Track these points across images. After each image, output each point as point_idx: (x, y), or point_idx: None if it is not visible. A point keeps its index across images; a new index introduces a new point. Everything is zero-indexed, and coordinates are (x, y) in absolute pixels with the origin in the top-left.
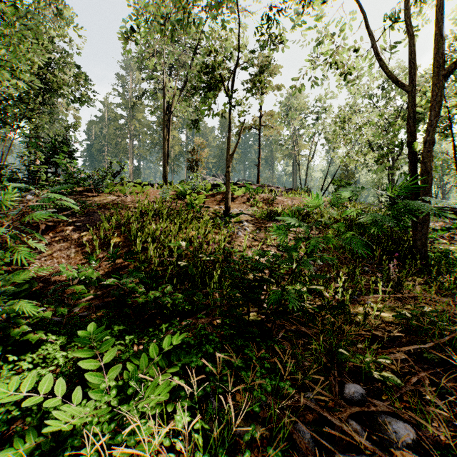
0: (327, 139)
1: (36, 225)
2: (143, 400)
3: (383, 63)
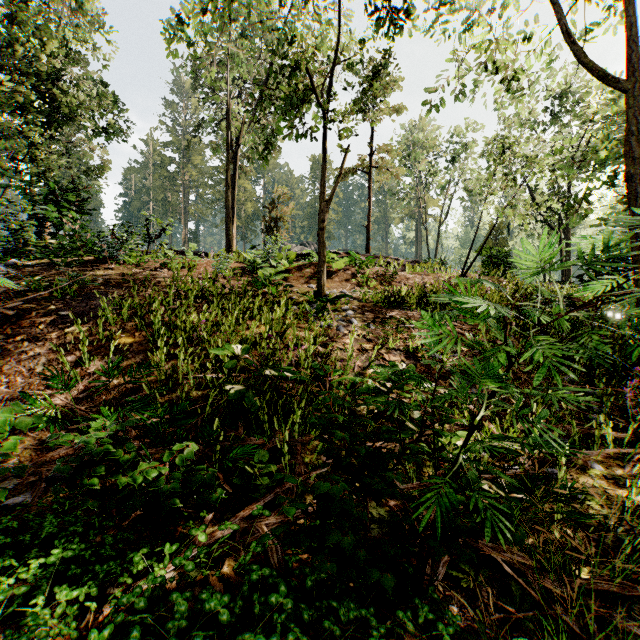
0: (467, 190)
1: None
2: None
3: (579, 46)
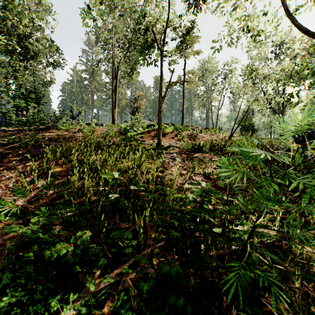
0: (232, 93)
1: None
2: None
3: (293, 16)
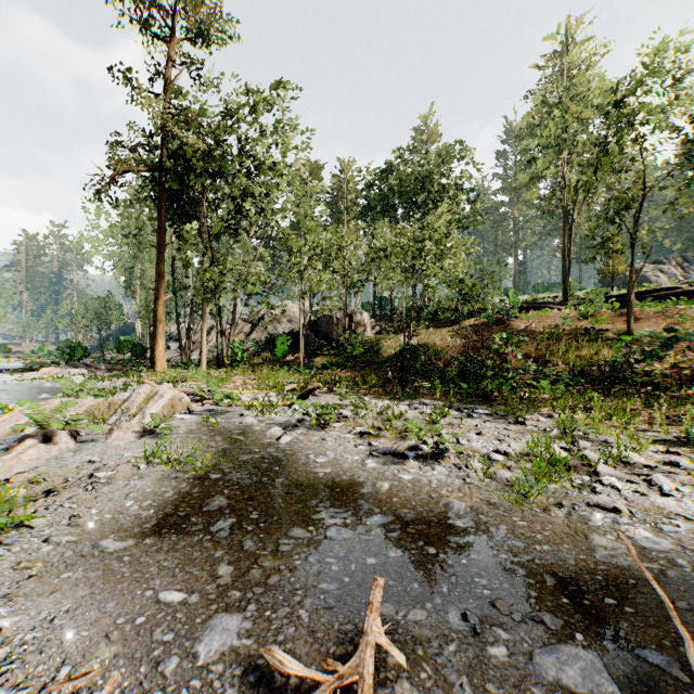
0: None
1: (487, 346)
2: (559, 386)
3: None
